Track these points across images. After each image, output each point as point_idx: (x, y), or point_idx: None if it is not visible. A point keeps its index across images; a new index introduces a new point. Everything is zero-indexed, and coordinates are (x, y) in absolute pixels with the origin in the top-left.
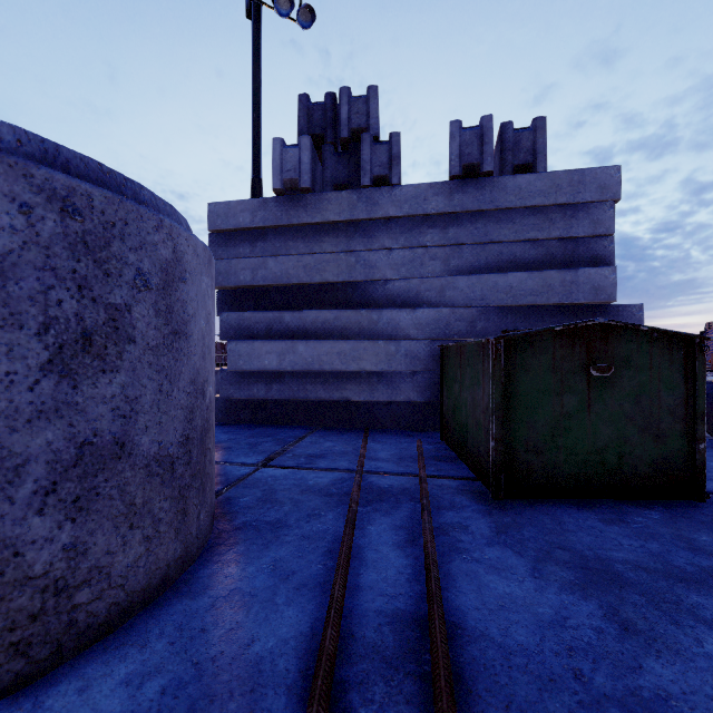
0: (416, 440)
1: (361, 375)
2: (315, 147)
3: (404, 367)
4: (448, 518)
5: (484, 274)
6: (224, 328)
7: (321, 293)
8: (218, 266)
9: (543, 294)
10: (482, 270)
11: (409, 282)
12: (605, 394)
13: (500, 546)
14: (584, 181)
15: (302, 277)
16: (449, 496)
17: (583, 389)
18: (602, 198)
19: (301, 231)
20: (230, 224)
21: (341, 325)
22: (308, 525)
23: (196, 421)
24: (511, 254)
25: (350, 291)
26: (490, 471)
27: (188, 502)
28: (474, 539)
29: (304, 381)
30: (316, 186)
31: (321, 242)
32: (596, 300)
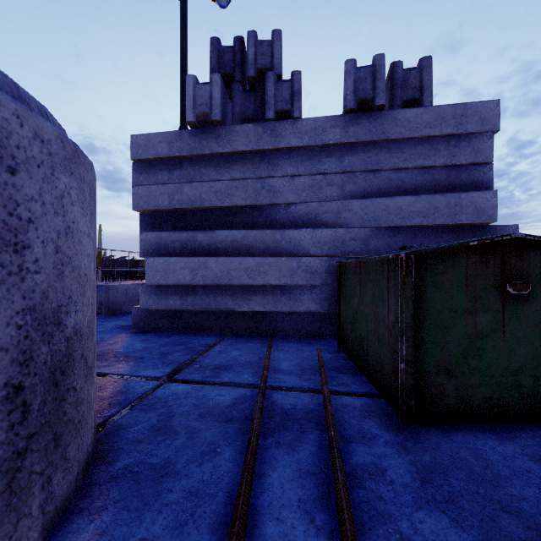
0: (315, 348)
1: (266, 289)
2: (226, 86)
3: (305, 281)
4: (360, 456)
5: (376, 198)
6: (144, 246)
7: (231, 215)
8: (140, 192)
9: (429, 216)
10: (374, 194)
11: (309, 205)
12: (520, 313)
13: (431, 508)
14: (466, 113)
15: (214, 201)
16: (356, 420)
17: (497, 307)
18: (482, 129)
19: (213, 160)
20: (149, 154)
21: (248, 244)
22: (198, 470)
23: (40, 361)
24: (400, 180)
25: (256, 213)
26: (399, 394)
27: (21, 475)
28: (396, 495)
29: (215, 294)
30: (227, 121)
31: (230, 170)
32: (478, 220)
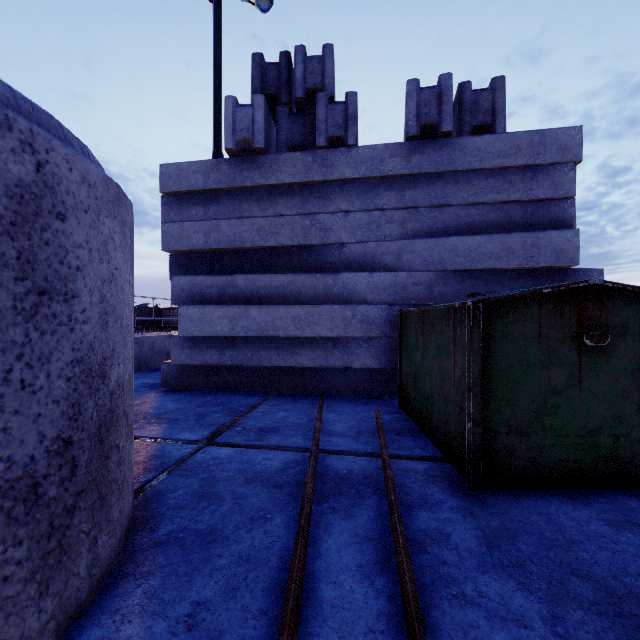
0: (373, 409)
1: (316, 341)
2: (270, 108)
3: (361, 332)
4: (422, 522)
5: (442, 237)
6: (175, 292)
7: (275, 257)
8: (171, 229)
9: (502, 258)
10: (440, 233)
11: (365, 245)
12: (598, 367)
13: (497, 571)
14: (544, 142)
15: (256, 241)
16: (418, 486)
17: (573, 361)
18: (562, 160)
19: (255, 193)
20: (182, 186)
21: (296, 290)
22: (248, 536)
23: (87, 415)
24: (470, 217)
25: (305, 254)
26: (466, 457)
27: (71, 533)
28: (460, 559)
29: (258, 347)
30: (271, 148)
31: (275, 204)
32: (558, 263)
